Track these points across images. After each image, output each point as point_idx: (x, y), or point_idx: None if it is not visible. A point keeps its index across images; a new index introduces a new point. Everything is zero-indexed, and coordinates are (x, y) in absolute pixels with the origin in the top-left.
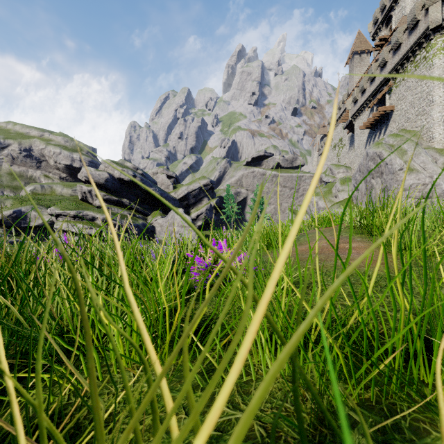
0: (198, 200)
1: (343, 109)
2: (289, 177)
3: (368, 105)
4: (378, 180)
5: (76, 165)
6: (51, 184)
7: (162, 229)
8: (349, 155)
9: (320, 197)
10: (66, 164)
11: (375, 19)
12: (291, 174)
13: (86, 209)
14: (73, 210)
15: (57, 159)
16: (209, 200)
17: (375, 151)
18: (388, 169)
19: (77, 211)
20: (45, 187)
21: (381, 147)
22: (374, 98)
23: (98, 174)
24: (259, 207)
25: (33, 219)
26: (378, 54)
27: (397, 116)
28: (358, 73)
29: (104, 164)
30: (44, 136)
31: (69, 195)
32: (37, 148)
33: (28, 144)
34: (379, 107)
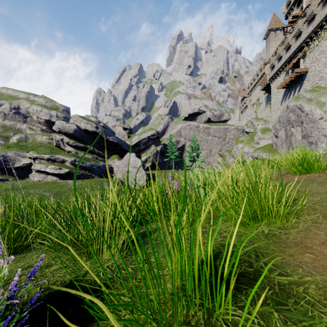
0: (147, 146)
1: (260, 75)
2: (218, 128)
3: (283, 69)
4: (298, 128)
5: (53, 120)
6: (33, 134)
7: (119, 169)
8: (265, 111)
9: (244, 144)
10: (45, 119)
11: (288, 2)
12: (219, 126)
13: (57, 154)
14: (47, 154)
15: (39, 115)
16: (156, 147)
17: (295, 104)
18: (309, 119)
19: (50, 155)
20: (28, 137)
21: (301, 100)
22: (289, 63)
23: (68, 126)
24: (196, 151)
25: (16, 161)
26: (292, 28)
27: (311, 76)
28: (273, 45)
29: (73, 118)
30: (30, 98)
31: (47, 143)
32: (24, 107)
33: (16, 104)
34: (295, 69)
